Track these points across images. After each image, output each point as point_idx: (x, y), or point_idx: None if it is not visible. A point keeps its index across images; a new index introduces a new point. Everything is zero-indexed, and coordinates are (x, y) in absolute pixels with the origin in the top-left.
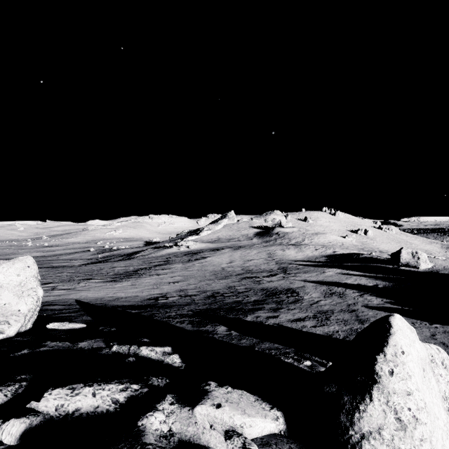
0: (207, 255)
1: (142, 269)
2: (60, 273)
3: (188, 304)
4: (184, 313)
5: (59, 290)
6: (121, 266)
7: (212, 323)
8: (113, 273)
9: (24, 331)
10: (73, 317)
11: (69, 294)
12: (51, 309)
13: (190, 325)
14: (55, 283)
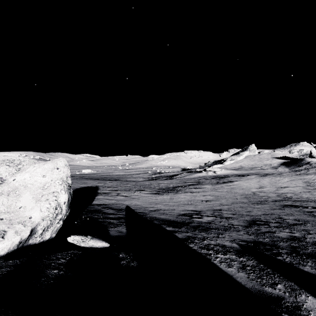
0: (233, 180)
1: (178, 186)
2: (126, 185)
3: (226, 229)
4: (226, 245)
5: (120, 196)
6: (164, 183)
7: (282, 279)
8: (158, 187)
9: (40, 242)
10: (112, 225)
11: (125, 200)
12: (104, 211)
13: (244, 275)
14: (120, 191)
